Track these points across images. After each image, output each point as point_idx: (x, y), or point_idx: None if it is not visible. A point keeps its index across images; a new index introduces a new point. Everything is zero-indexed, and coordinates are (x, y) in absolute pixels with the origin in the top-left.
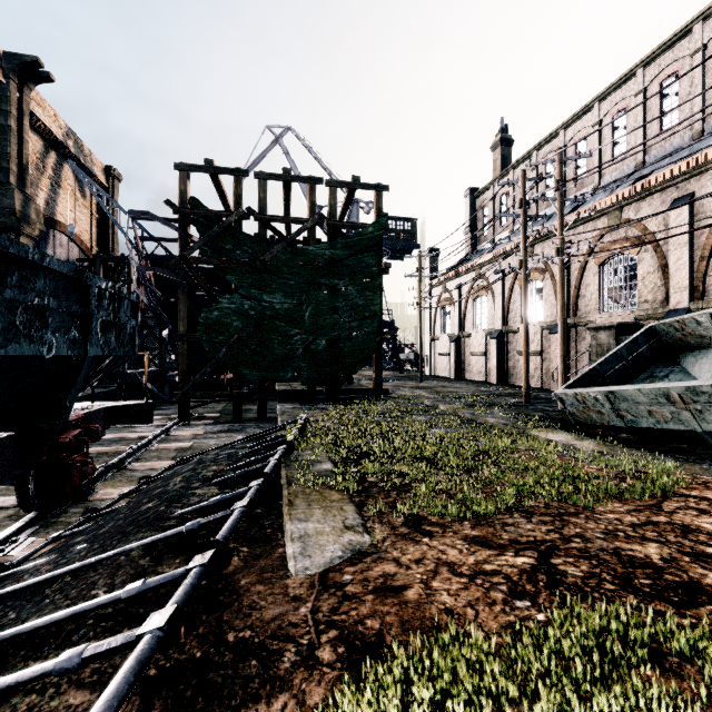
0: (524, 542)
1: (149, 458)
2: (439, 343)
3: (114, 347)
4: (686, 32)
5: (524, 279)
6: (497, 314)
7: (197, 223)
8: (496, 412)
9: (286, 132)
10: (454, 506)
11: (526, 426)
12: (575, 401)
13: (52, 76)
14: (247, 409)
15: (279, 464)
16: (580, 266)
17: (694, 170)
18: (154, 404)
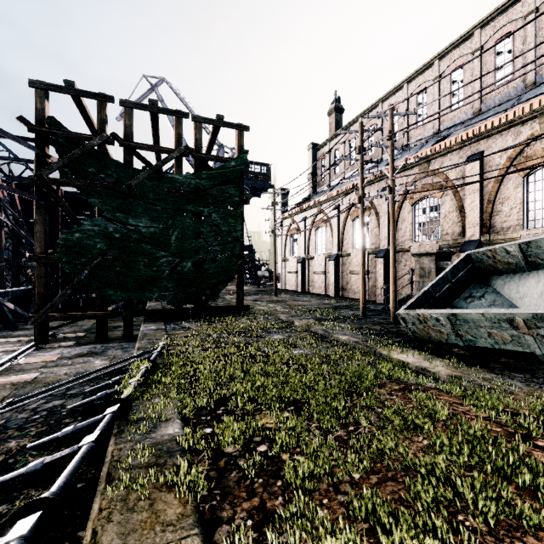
0: None
1: None
2: (289, 263)
3: None
4: (469, 36)
5: (362, 213)
6: (334, 241)
7: (56, 143)
8: (343, 326)
9: (161, 83)
10: None
11: (376, 344)
12: (417, 320)
13: None
14: (116, 327)
15: (97, 448)
16: (397, 205)
17: (484, 134)
18: (15, 324)
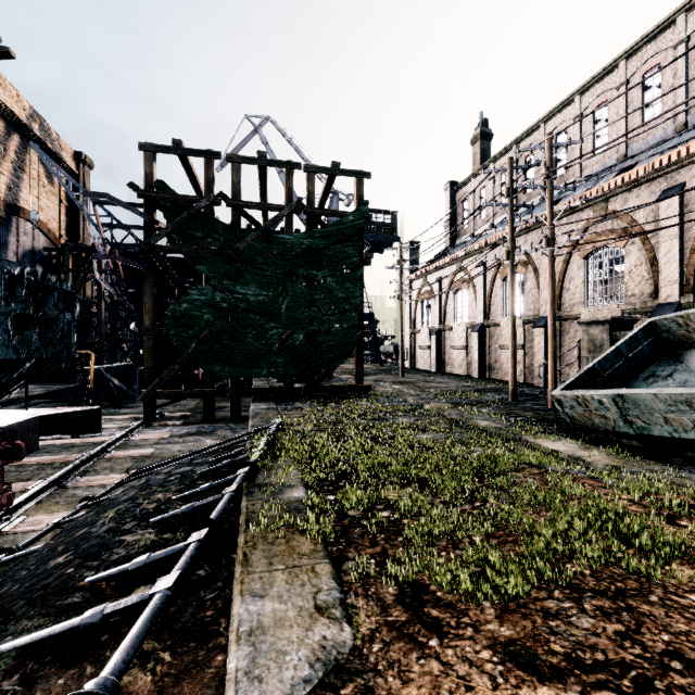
0: (591, 665)
1: (100, 471)
2: (420, 336)
3: (36, 347)
4: (670, 24)
5: (511, 271)
6: (479, 307)
7: (164, 208)
8: (485, 411)
9: (265, 123)
10: (468, 576)
11: (522, 431)
12: (575, 403)
13: (12, 52)
14: (221, 407)
15: (236, 497)
16: (564, 259)
17: (685, 160)
18: (121, 402)
